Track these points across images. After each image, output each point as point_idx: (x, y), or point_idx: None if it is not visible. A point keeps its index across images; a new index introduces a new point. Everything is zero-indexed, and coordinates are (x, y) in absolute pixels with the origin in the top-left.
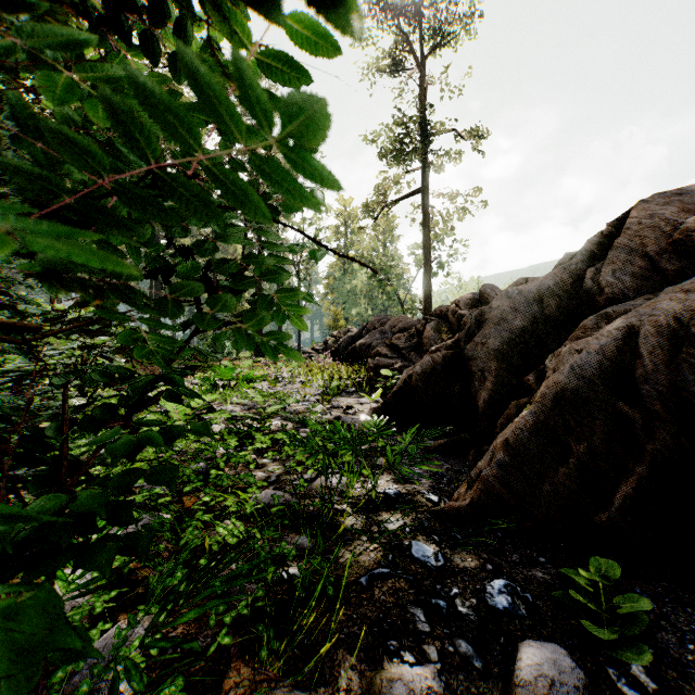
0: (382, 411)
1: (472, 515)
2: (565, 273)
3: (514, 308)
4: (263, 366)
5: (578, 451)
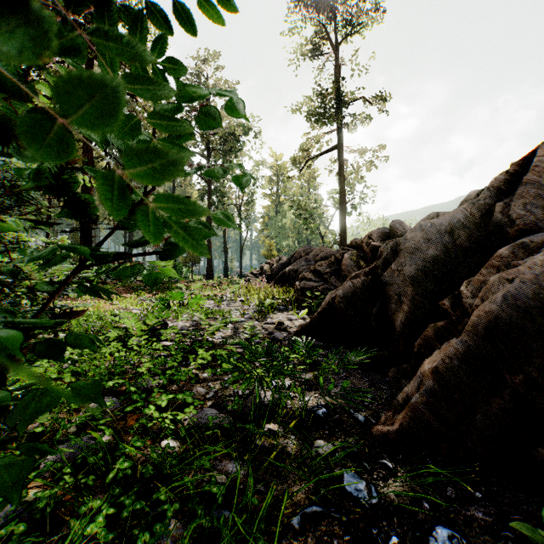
0: (309, 328)
1: (401, 440)
2: (474, 207)
3: (427, 239)
4: (211, 287)
5: (512, 382)
